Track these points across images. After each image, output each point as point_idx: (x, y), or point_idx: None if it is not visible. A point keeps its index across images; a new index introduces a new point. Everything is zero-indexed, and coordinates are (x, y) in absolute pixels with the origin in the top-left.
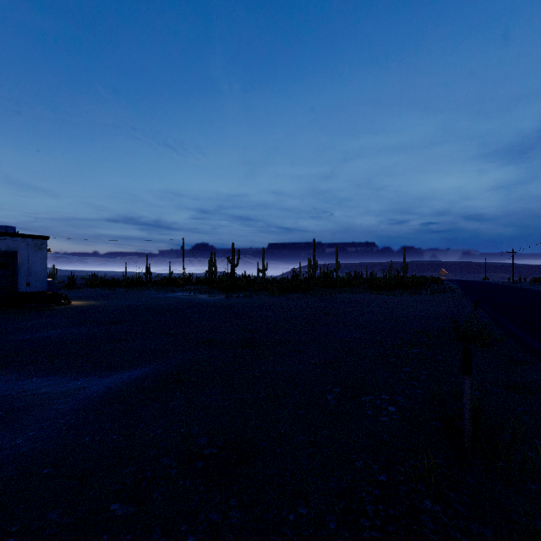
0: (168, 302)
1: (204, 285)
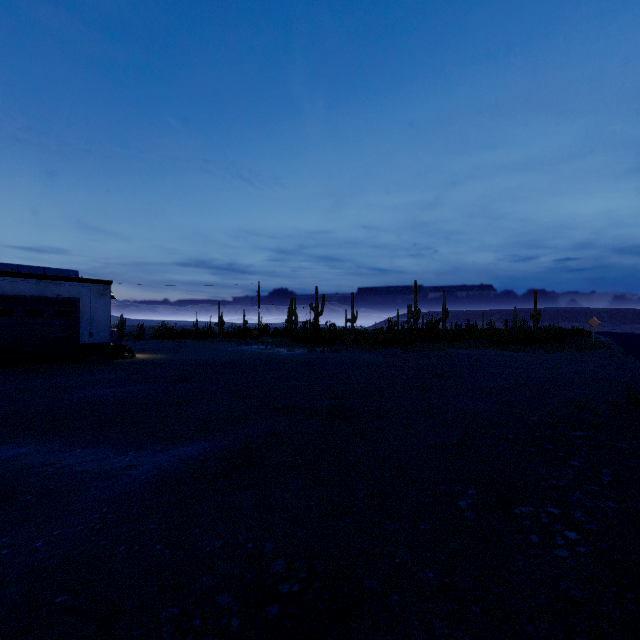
0: (241, 356)
1: (283, 337)
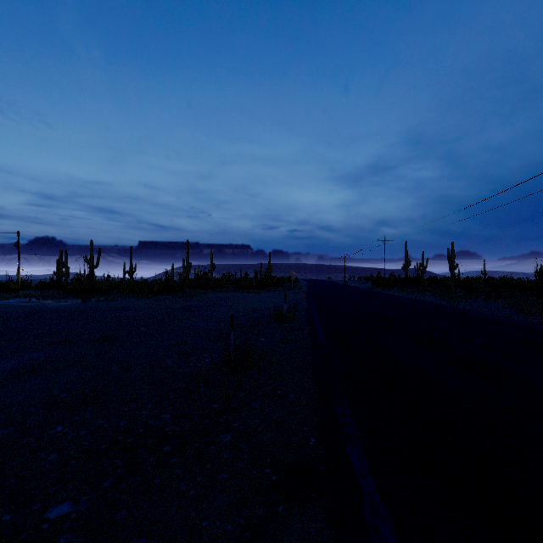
0: None
1: (51, 289)
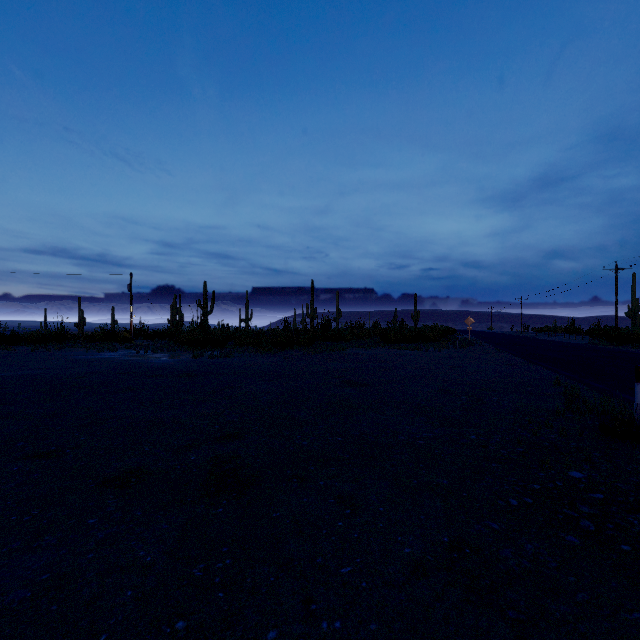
0: (92, 368)
1: (164, 339)
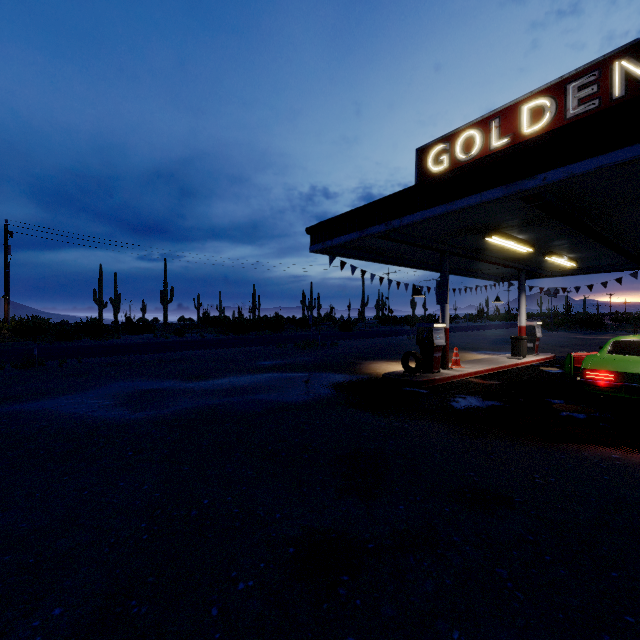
0: None
1: None
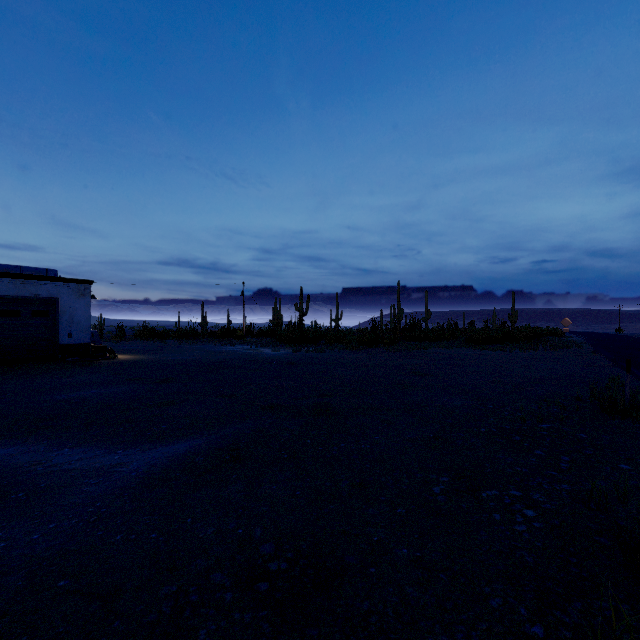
0: (226, 356)
1: (268, 337)
